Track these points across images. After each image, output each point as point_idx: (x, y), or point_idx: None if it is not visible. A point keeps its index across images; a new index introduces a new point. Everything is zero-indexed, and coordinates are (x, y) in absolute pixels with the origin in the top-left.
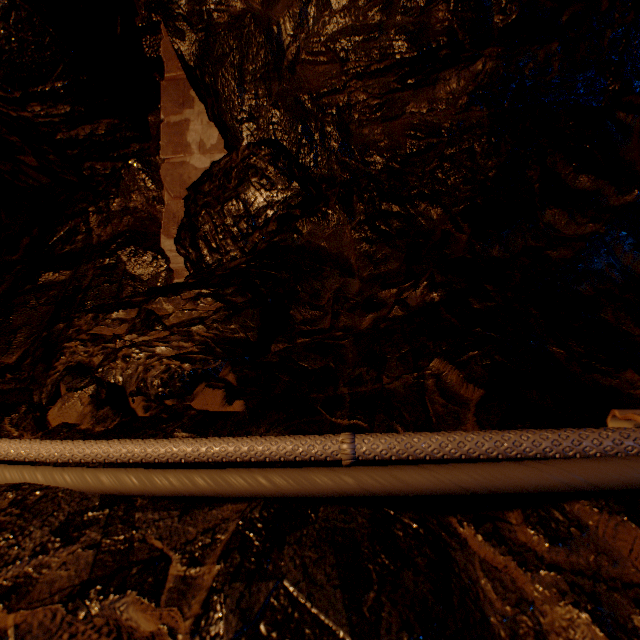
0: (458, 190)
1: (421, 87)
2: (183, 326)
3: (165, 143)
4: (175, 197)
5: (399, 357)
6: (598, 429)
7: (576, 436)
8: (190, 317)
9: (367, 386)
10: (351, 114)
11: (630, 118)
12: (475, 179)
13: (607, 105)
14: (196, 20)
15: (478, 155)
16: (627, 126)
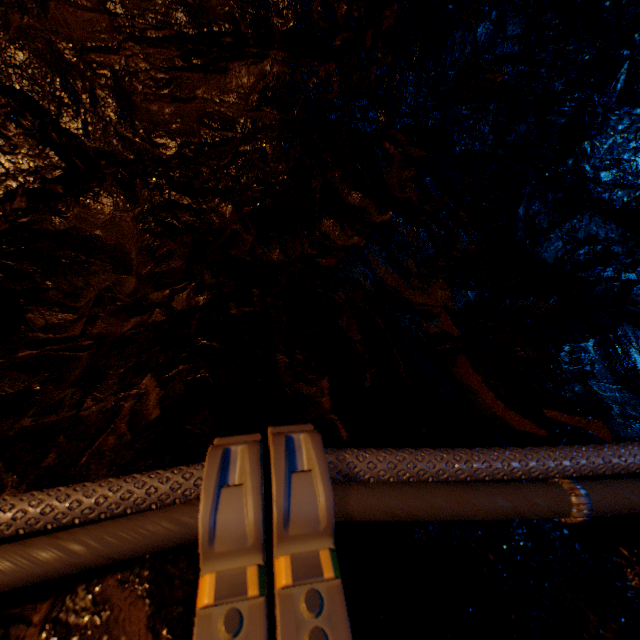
0: (251, 190)
1: (211, 72)
2: None
3: None
4: None
5: (122, 373)
6: (168, 471)
7: (131, 486)
8: None
9: (59, 414)
10: (133, 83)
11: (393, 149)
12: (267, 181)
13: (379, 134)
14: None
15: (270, 157)
16: (391, 155)
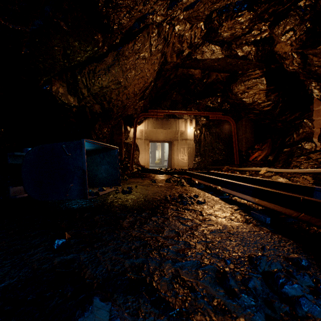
0: None
1: None
2: (315, 159)
3: (314, 115)
4: (317, 128)
5: None
6: None
7: None
8: (317, 157)
9: None
10: None
11: None
12: None
13: None
14: (320, 92)
15: None
16: None
